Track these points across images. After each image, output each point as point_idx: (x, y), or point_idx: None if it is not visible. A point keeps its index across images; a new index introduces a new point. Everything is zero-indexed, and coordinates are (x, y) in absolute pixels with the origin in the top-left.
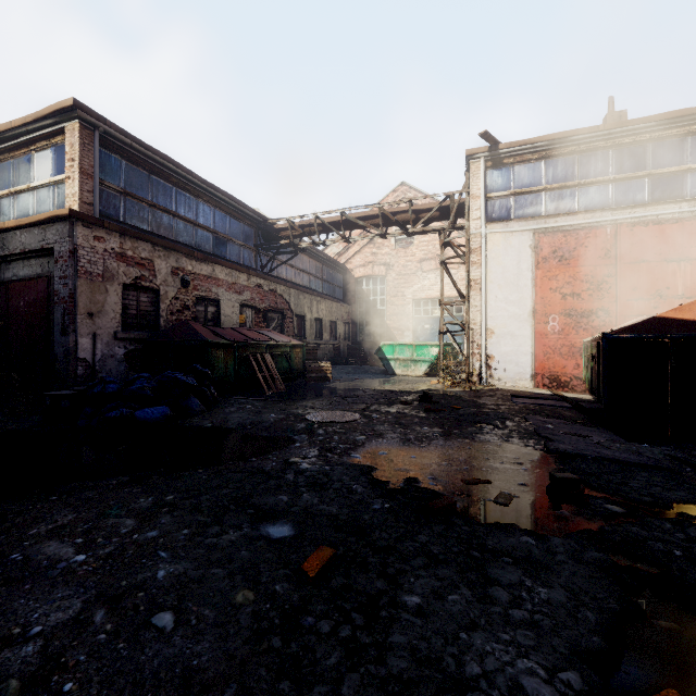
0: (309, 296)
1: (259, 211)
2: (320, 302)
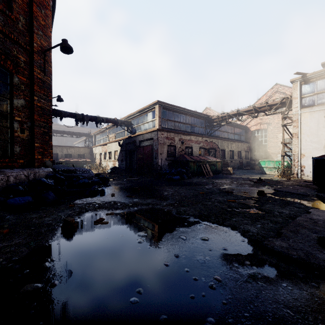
0: (227, 141)
1: (208, 107)
2: (232, 144)
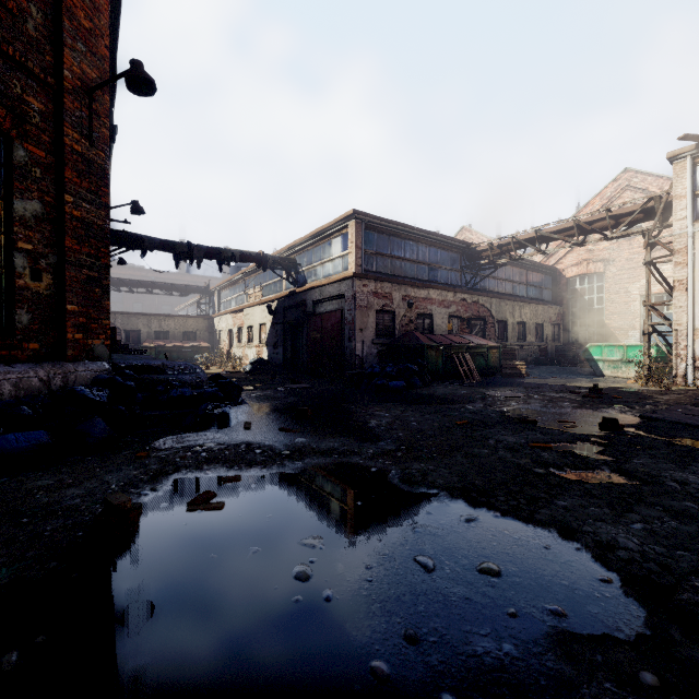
0: (511, 302)
1: (467, 227)
2: (523, 307)
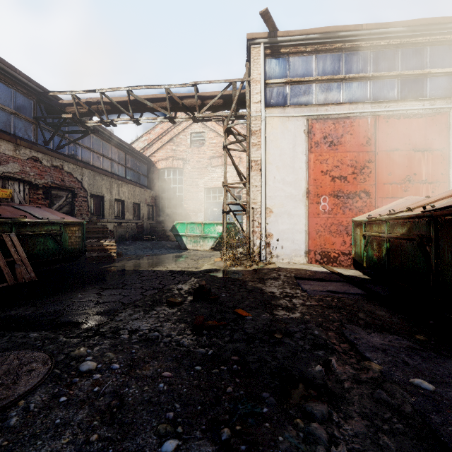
0: (108, 178)
1: None
2: (121, 185)
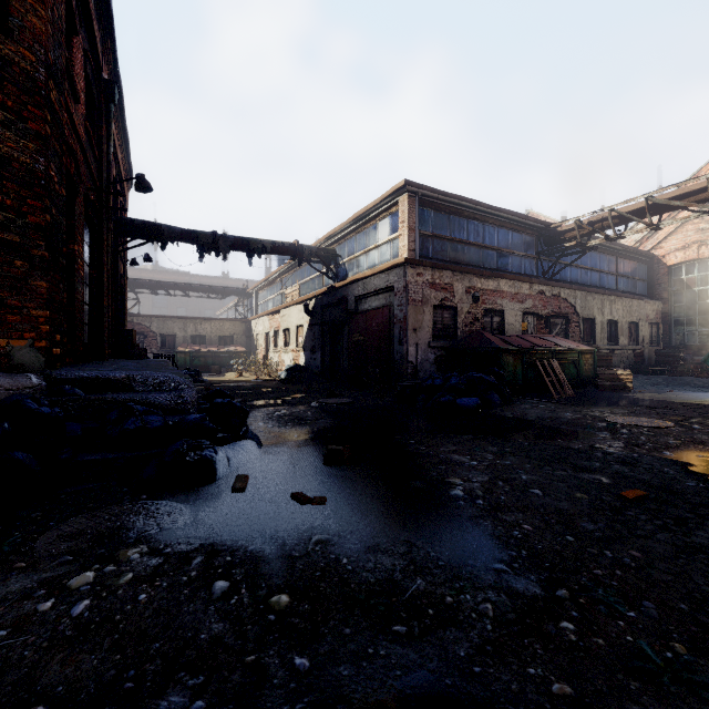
0: (599, 296)
1: (535, 212)
2: (614, 302)
